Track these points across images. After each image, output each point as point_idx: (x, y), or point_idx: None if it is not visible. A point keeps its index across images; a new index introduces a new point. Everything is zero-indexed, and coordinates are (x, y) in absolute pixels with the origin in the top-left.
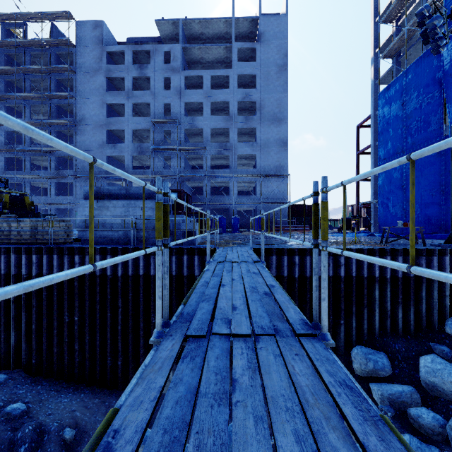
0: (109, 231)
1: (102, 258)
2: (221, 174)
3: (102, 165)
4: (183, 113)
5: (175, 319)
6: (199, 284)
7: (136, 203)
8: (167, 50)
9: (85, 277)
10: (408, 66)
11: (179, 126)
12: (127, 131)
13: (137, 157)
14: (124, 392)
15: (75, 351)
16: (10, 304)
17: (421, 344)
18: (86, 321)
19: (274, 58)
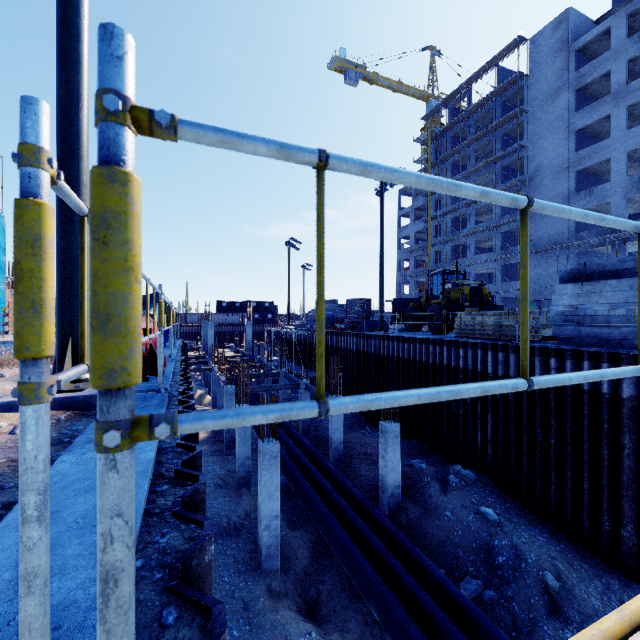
0: (603, 327)
1: (591, 366)
2: None
3: None
4: None
5: None
6: None
7: None
8: None
9: (565, 389)
10: None
11: None
12: (615, 159)
13: (636, 198)
14: None
15: (549, 483)
16: (476, 402)
17: None
18: (566, 449)
19: None
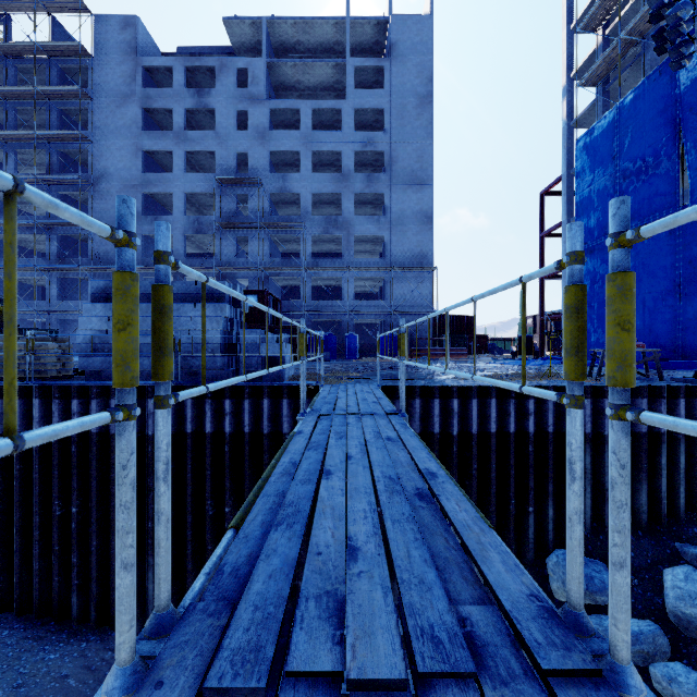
0: None
1: None
2: (329, 265)
3: None
4: (269, 168)
5: (201, 585)
6: (277, 471)
7: (182, 308)
8: (242, 67)
9: (91, 437)
10: (623, 98)
11: (262, 189)
12: (177, 196)
13: (193, 238)
14: None
15: (72, 567)
16: None
17: (660, 544)
18: (92, 515)
19: (412, 84)
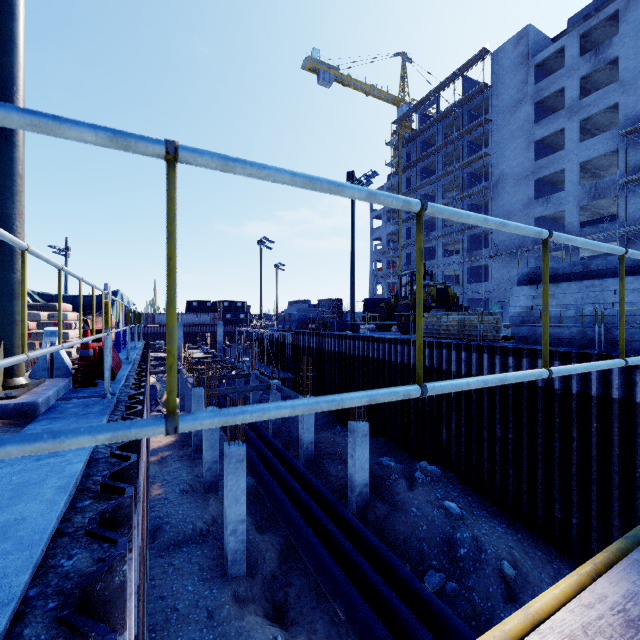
0: (555, 327)
1: None
2: None
3: None
4: None
5: None
6: None
7: (603, 283)
8: None
9: (522, 386)
10: None
11: None
12: (569, 170)
13: (588, 206)
14: None
15: (508, 475)
16: (441, 400)
17: None
18: (523, 443)
19: None
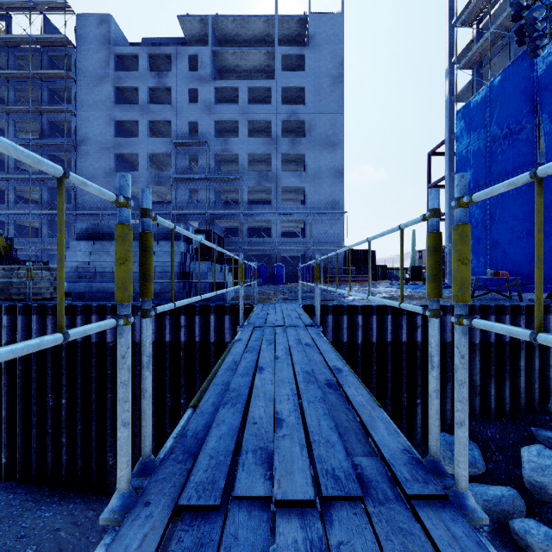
0: (110, 282)
1: (99, 319)
2: (261, 210)
3: None
4: (214, 134)
5: (171, 445)
6: (223, 367)
7: None
8: (193, 54)
9: (76, 345)
10: (493, 78)
11: (208, 150)
12: (142, 156)
13: (155, 189)
14: None
15: (62, 445)
16: None
17: (519, 429)
18: (77, 405)
19: (327, 68)
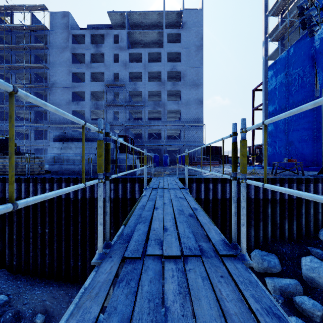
0: (72, 165)
1: (66, 185)
2: (155, 123)
3: (28, 97)
4: (128, 79)
5: (116, 239)
6: (137, 208)
7: (92, 144)
8: (116, 34)
9: (54, 199)
10: (289, 47)
11: (125, 89)
12: (87, 92)
13: (94, 112)
14: (60, 321)
15: (46, 255)
16: None
17: (301, 248)
18: (54, 232)
19: (193, 41)
